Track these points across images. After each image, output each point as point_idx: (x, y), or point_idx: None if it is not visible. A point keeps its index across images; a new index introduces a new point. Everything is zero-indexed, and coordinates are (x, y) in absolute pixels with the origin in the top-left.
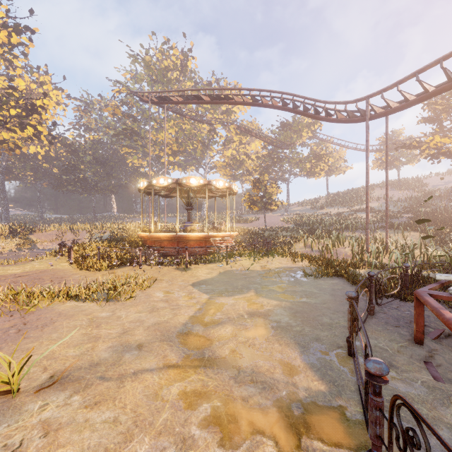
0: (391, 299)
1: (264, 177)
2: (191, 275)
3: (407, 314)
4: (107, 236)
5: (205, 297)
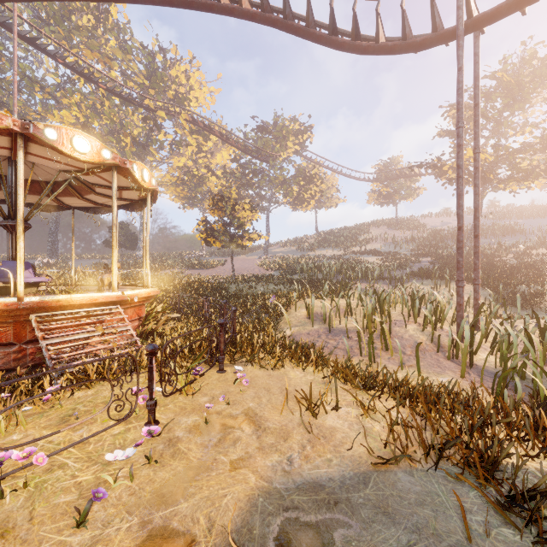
0: None
1: (231, 193)
2: None
3: None
4: None
5: None
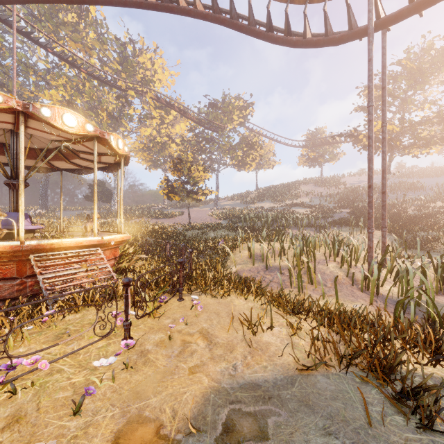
0: None
1: (188, 157)
2: None
3: None
4: None
5: None
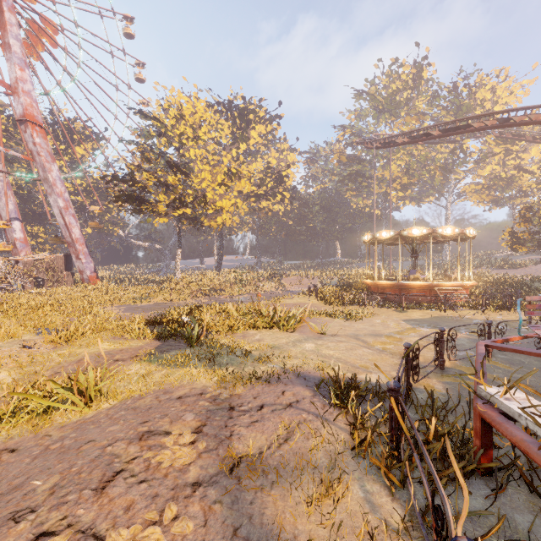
0: None
1: (540, 204)
2: (405, 315)
3: None
4: (335, 282)
5: (409, 327)
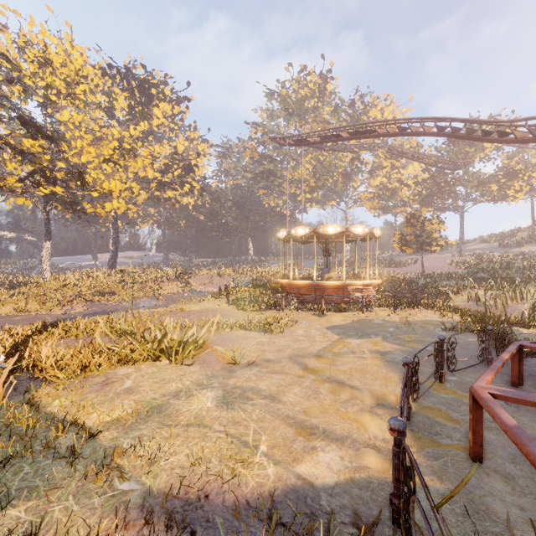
0: (532, 358)
1: (421, 211)
2: (326, 320)
3: (533, 370)
4: (248, 280)
5: (336, 338)
